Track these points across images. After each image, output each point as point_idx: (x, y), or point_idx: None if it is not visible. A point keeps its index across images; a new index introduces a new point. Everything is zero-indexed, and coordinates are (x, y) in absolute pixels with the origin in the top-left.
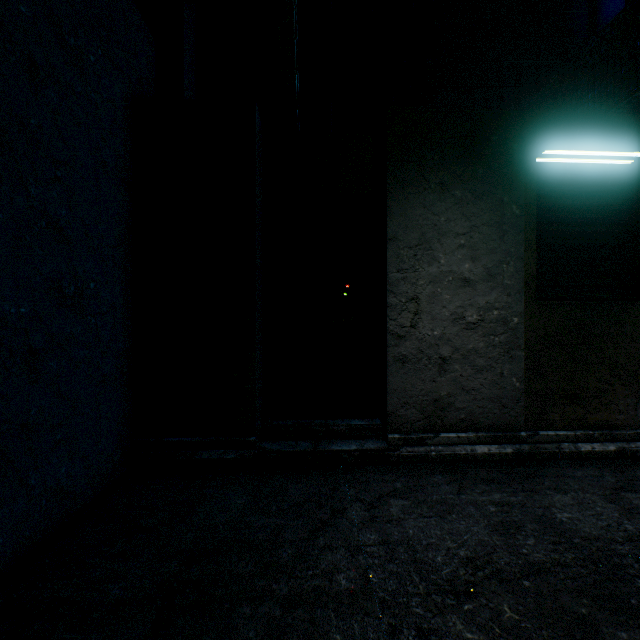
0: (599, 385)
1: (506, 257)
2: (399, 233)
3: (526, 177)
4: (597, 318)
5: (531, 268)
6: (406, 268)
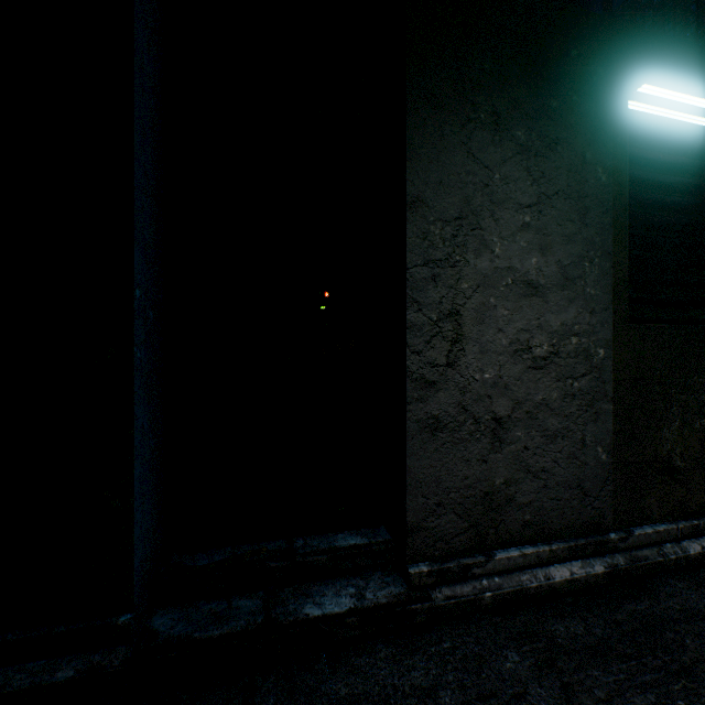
0: (702, 449)
1: (589, 250)
2: (427, 193)
3: (615, 124)
4: (700, 350)
5: (621, 270)
6: (439, 258)
